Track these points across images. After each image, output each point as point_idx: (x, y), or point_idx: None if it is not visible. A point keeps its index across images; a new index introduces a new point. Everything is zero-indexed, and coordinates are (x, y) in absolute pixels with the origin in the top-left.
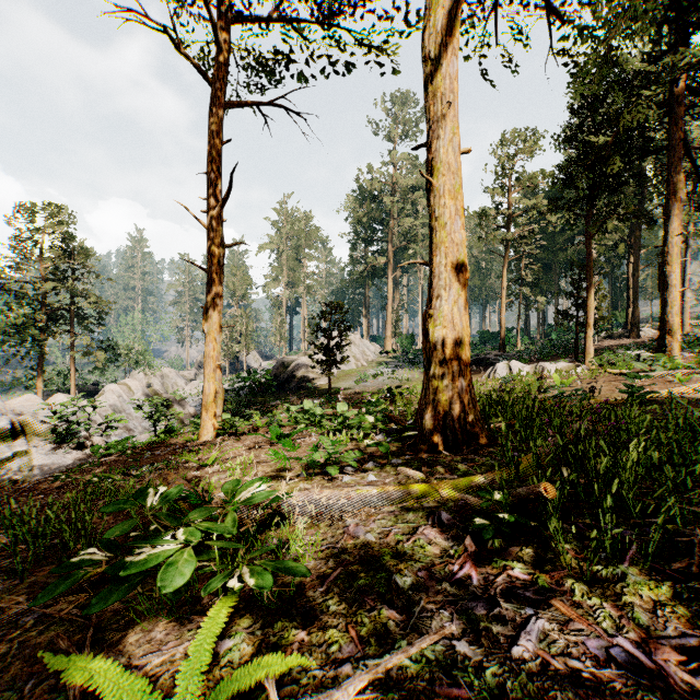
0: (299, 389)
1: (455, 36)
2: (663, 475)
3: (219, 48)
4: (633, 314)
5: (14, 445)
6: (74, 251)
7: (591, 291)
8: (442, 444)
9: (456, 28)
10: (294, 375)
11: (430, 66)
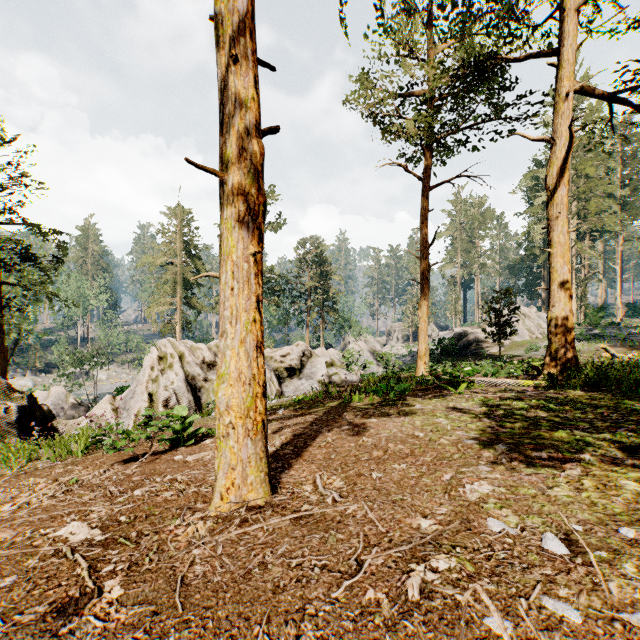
0: (473, 355)
1: (563, 178)
2: (611, 376)
3: (427, 160)
4: None
5: (332, 369)
6: (323, 262)
7: None
8: None
9: (563, 174)
10: (470, 344)
11: (548, 194)
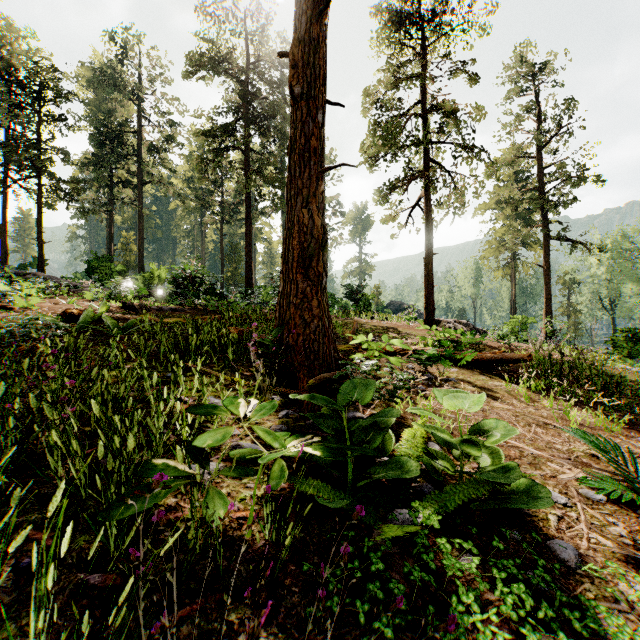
0: None
1: None
2: None
3: None
4: None
5: None
6: None
7: None
8: None
9: None
10: None
11: None
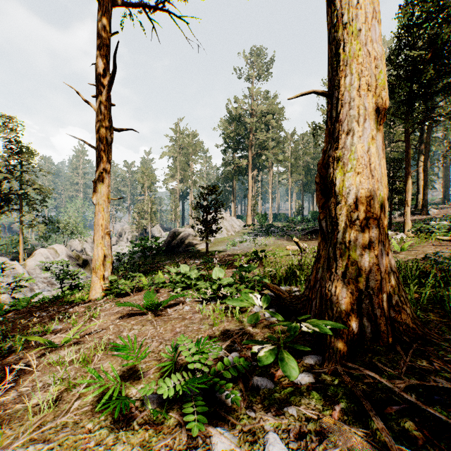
0: (185, 252)
1: None
2: None
3: None
4: (423, 198)
5: None
6: (23, 151)
7: (409, 176)
8: (357, 338)
9: None
10: (182, 241)
11: None
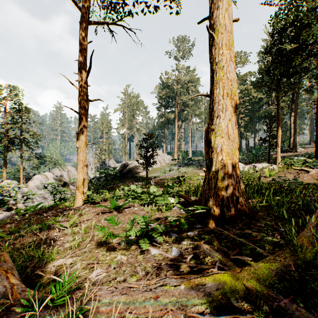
0: (132, 177)
1: None
2: None
3: None
4: (293, 141)
5: None
6: (22, 109)
7: (279, 127)
8: (221, 218)
9: None
10: (130, 170)
11: None
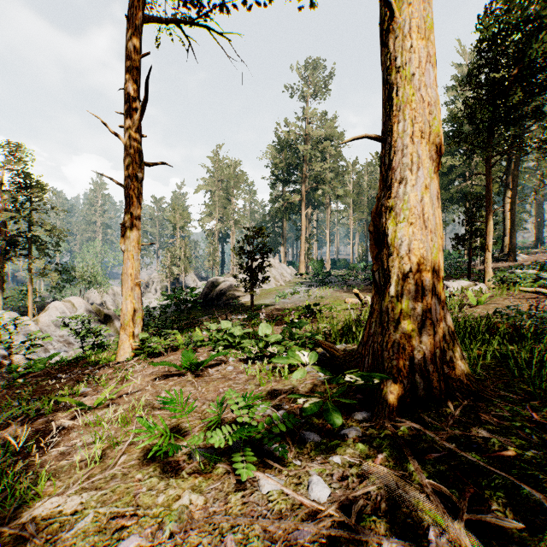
0: (226, 306)
1: None
2: None
3: None
4: (510, 241)
5: None
6: (32, 185)
7: (490, 217)
8: (409, 395)
9: None
10: (222, 293)
11: None
